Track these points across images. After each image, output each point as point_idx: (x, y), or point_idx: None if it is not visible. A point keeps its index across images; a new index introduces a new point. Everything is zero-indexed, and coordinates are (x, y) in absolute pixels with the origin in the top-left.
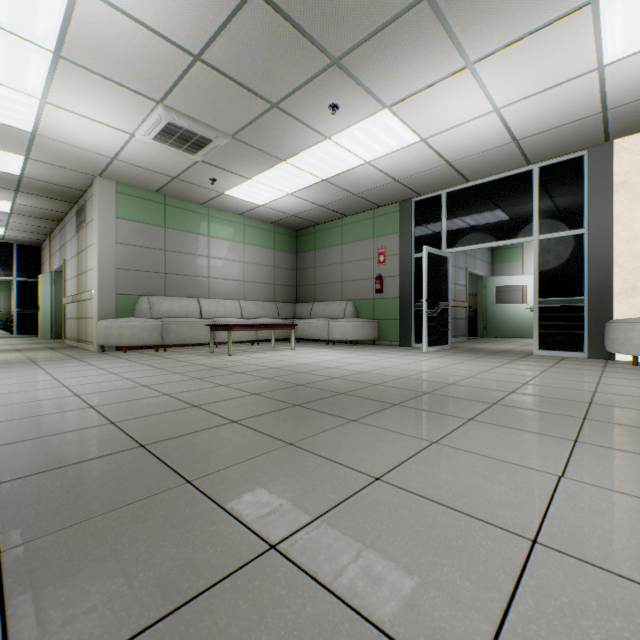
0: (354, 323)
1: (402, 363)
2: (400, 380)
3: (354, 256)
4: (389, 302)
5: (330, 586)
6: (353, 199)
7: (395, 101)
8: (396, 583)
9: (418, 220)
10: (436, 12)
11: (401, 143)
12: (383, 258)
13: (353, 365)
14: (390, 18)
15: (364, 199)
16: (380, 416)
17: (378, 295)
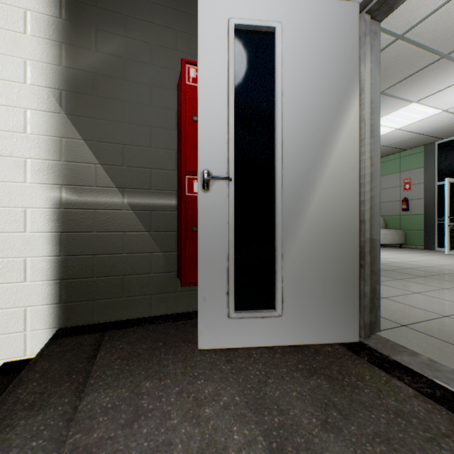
0: (384, 232)
1: (426, 259)
2: (425, 267)
3: (383, 185)
4: (413, 217)
5: (405, 304)
6: (383, 149)
7: (420, 98)
8: (426, 306)
9: (441, 157)
10: (451, 59)
11: (425, 115)
12: (408, 186)
13: (388, 259)
14: (418, 69)
15: (392, 147)
16: (414, 279)
17: (404, 212)
